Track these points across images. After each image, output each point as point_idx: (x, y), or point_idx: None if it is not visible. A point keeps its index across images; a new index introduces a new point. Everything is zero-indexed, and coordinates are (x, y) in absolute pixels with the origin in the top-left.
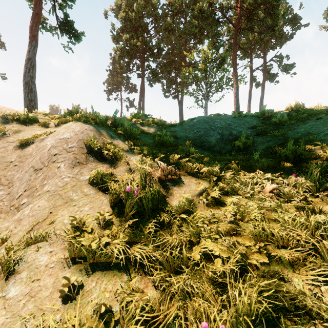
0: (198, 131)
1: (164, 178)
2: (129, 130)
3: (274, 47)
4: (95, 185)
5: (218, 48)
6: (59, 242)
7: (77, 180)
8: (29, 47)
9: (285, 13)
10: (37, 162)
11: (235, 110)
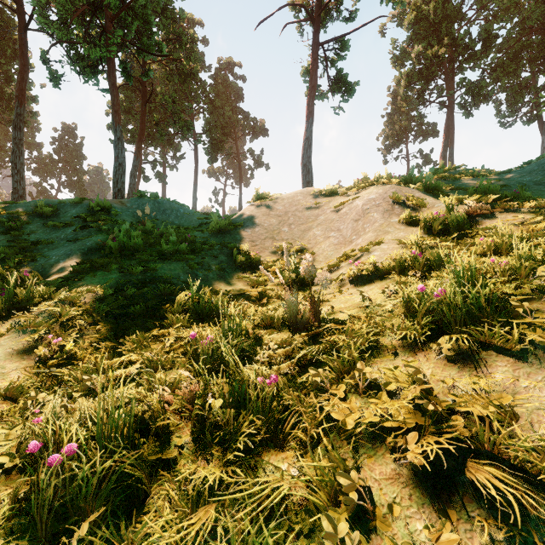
0: None
1: (472, 212)
2: (430, 184)
3: None
4: (404, 224)
5: None
6: (390, 243)
7: (388, 222)
8: (306, 127)
9: None
10: (354, 216)
11: None
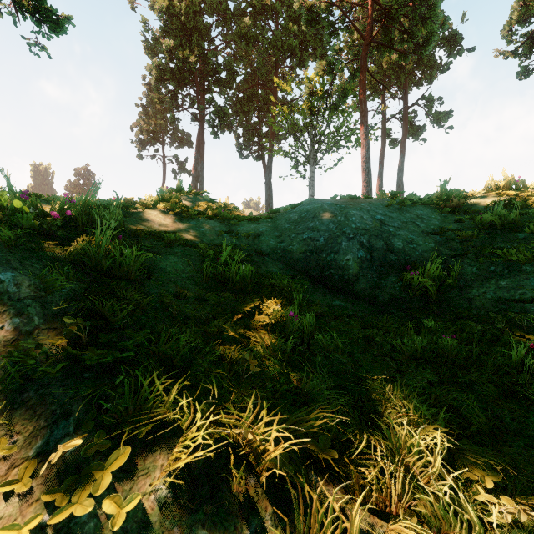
0: (311, 238)
1: None
2: (112, 250)
3: (420, 84)
4: None
5: (334, 74)
6: None
7: None
8: None
9: (446, 20)
10: None
11: (364, 185)
